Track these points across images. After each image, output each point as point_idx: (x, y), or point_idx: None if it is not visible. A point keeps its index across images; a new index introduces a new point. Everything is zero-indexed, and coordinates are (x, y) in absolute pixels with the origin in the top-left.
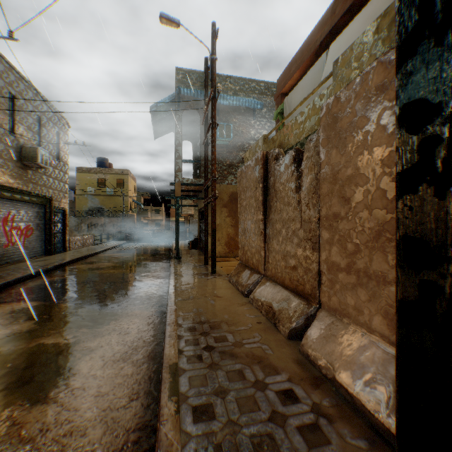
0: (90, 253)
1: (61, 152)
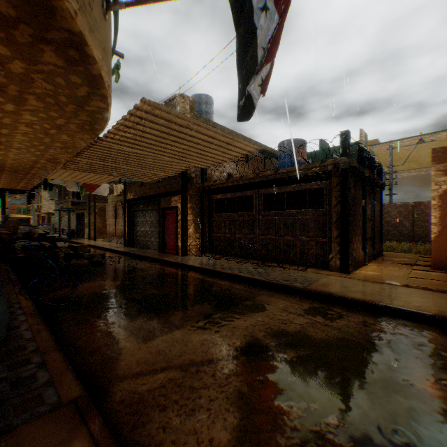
0: None
1: None
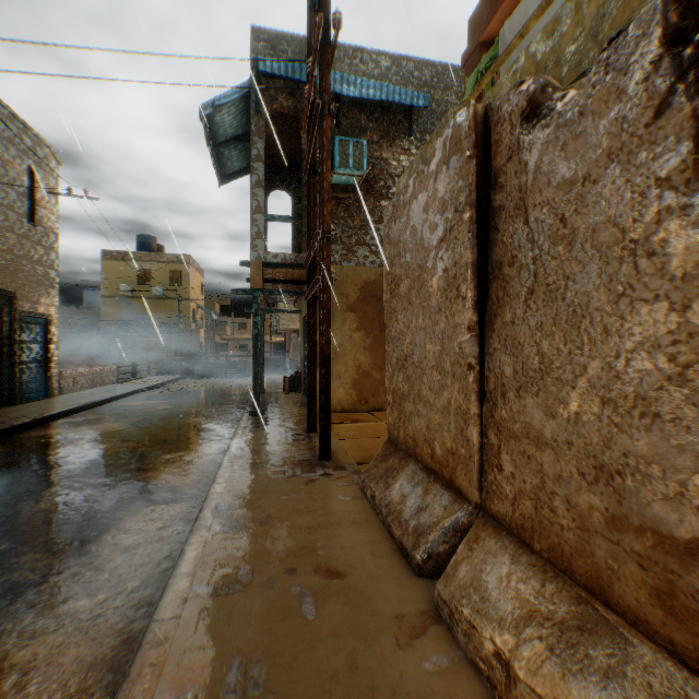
0: (93, 400)
1: (40, 208)
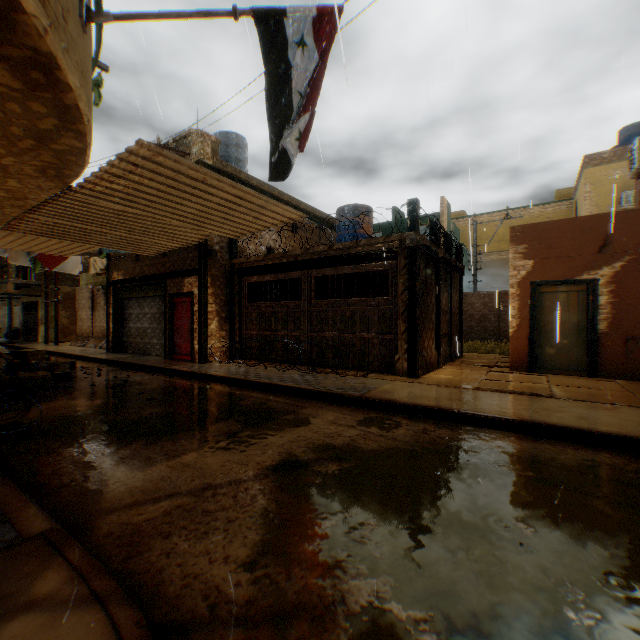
0: None
1: None
